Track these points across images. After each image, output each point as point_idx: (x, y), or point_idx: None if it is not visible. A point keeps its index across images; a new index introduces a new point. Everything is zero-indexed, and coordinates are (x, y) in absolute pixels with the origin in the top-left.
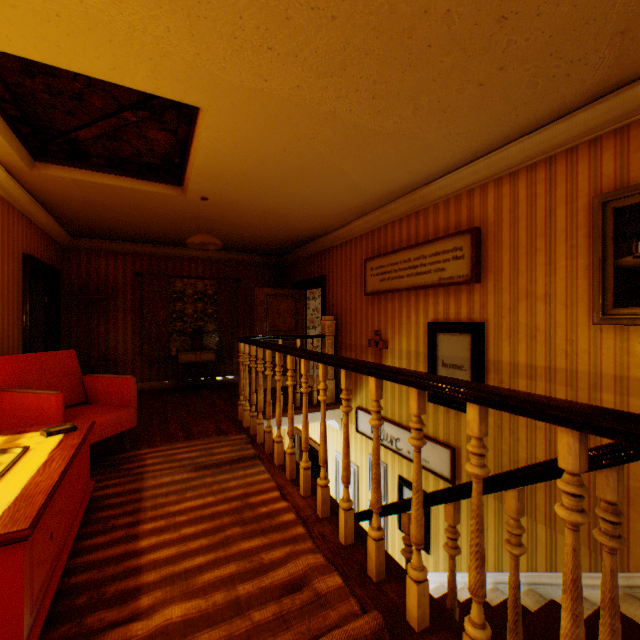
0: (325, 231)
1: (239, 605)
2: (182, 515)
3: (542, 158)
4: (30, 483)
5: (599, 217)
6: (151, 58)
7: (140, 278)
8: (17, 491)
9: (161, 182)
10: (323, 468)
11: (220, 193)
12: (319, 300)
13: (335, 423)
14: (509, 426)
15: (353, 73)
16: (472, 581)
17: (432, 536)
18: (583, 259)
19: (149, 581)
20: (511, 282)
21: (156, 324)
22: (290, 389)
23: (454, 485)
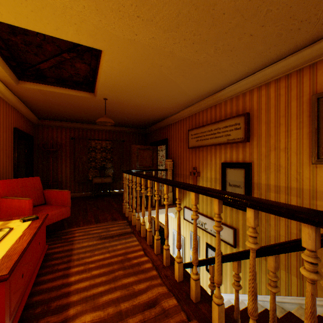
0: (167, 116)
1: (121, 315)
2: (92, 264)
3: (283, 75)
4: (11, 248)
5: (315, 106)
6: (75, 23)
7: (73, 140)
8: (4, 252)
9: (83, 90)
10: (166, 240)
11: (113, 96)
12: (164, 151)
13: (172, 214)
14: (265, 218)
15: (182, 30)
16: (250, 307)
17: (223, 274)
18: (306, 129)
19: (74, 300)
20: (266, 141)
21: (81, 163)
22: (149, 197)
23: (238, 252)
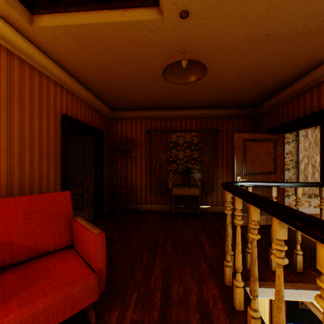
0: None
1: None
2: None
3: None
4: None
5: None
6: None
7: (149, 134)
8: None
9: (136, 6)
10: None
11: None
12: (292, 144)
13: None
14: None
15: None
16: None
17: None
18: None
19: None
20: None
21: (158, 165)
22: None
23: None
